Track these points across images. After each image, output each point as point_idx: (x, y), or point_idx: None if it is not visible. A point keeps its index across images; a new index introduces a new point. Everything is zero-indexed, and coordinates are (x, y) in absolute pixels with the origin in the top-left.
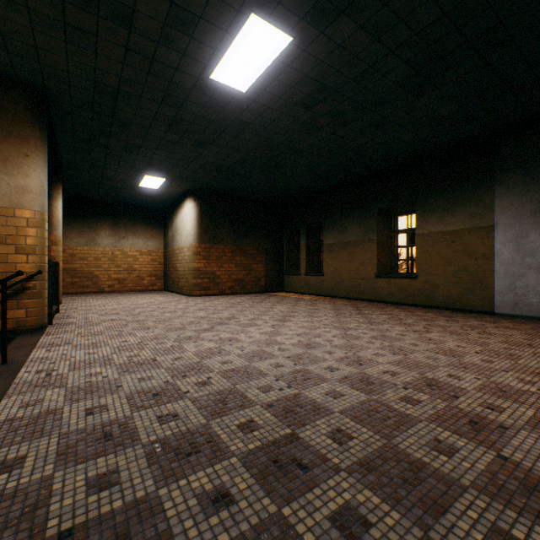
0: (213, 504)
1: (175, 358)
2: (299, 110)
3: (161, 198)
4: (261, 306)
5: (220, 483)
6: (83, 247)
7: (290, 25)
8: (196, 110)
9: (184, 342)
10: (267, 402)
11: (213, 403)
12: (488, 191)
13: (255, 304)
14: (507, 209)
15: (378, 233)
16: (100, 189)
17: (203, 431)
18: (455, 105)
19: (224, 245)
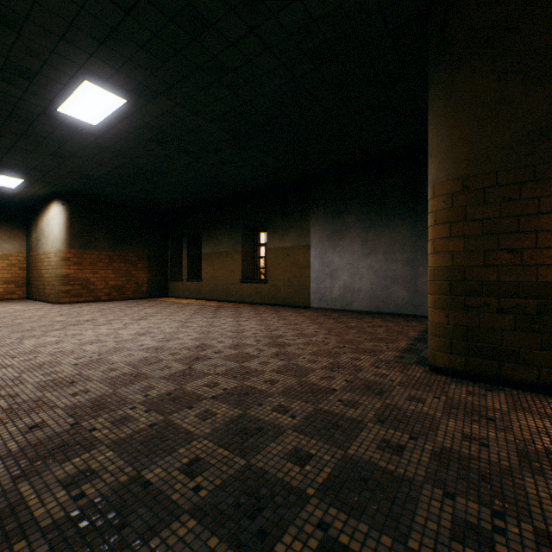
0: (5, 398)
1: (12, 349)
2: (153, 145)
3: (21, 197)
4: (130, 310)
5: (14, 392)
6: None
7: (122, 93)
8: (48, 129)
9: (27, 339)
10: (75, 363)
11: (31, 367)
12: (307, 220)
13: (127, 308)
14: (317, 234)
15: (243, 245)
16: None
17: (15, 378)
18: (272, 159)
19: (100, 252)
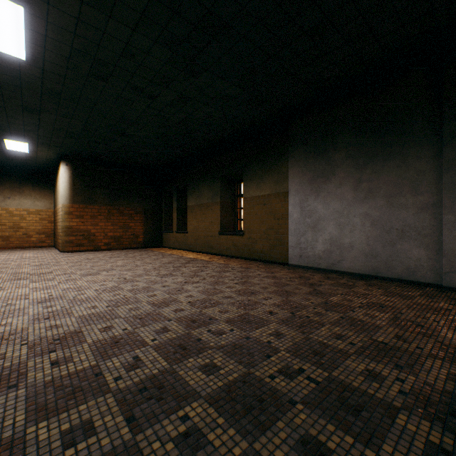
0: None
1: None
2: (98, 82)
3: (42, 162)
4: (106, 261)
5: None
6: None
7: None
8: None
9: None
10: None
11: None
12: (285, 163)
13: (106, 259)
14: (296, 178)
15: (221, 196)
16: None
17: None
18: (235, 87)
19: (100, 206)
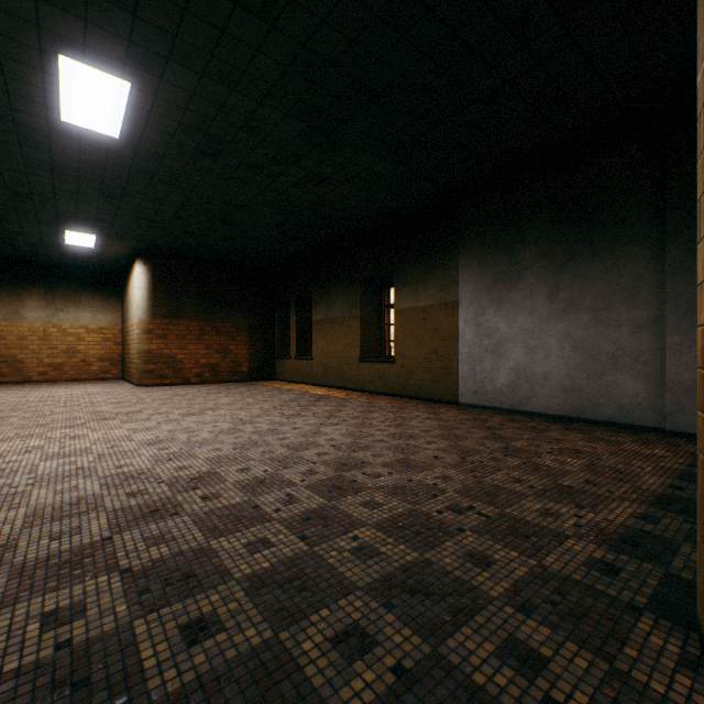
0: None
1: None
2: (205, 161)
3: (109, 259)
4: (204, 398)
5: None
6: (1, 322)
7: (117, 69)
8: (73, 155)
9: (11, 440)
10: None
11: None
12: (453, 262)
13: (204, 395)
14: (469, 283)
15: (362, 308)
16: (16, 246)
17: None
18: (385, 163)
19: (189, 321)
